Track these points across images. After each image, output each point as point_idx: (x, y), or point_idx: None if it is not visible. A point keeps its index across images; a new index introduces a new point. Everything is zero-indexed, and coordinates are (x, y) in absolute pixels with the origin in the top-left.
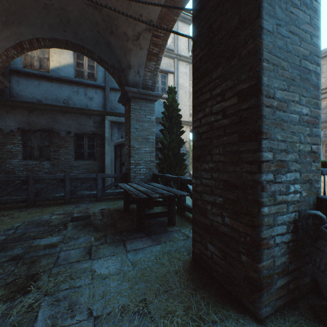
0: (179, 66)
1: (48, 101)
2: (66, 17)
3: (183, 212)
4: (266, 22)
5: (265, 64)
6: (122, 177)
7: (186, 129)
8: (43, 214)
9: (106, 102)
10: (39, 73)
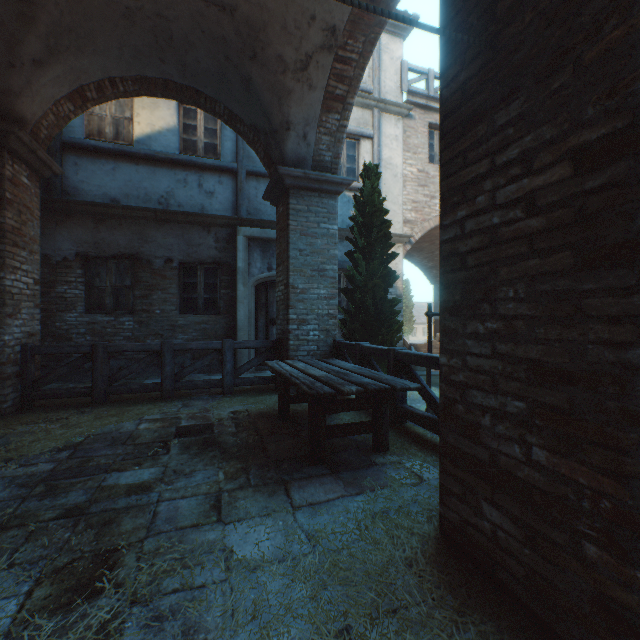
0: (383, 124)
1: (130, 202)
2: (165, 31)
3: (400, 423)
4: None
5: None
6: (272, 348)
7: (396, 251)
8: (122, 420)
9: (238, 201)
10: (115, 148)
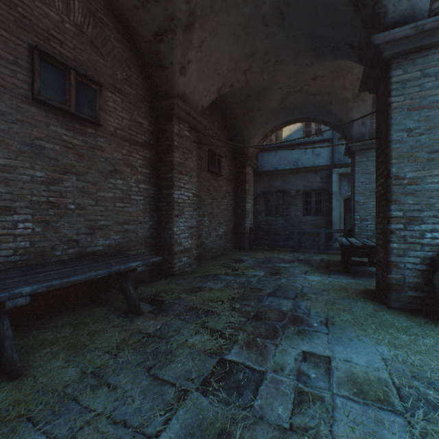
0: None
1: (281, 167)
2: (294, 107)
3: None
4: (395, 136)
5: (394, 161)
6: (346, 233)
7: None
8: (279, 255)
9: (333, 155)
10: (275, 146)
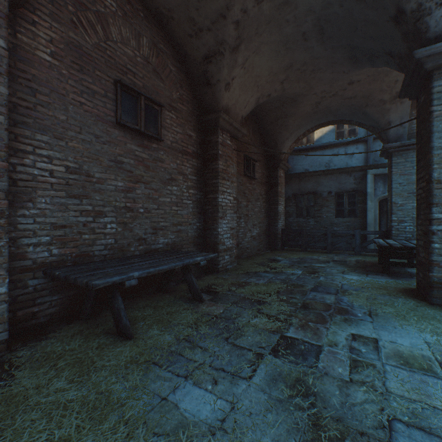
0: None
1: (312, 169)
2: (328, 110)
3: None
4: (436, 143)
5: (436, 166)
6: (382, 235)
7: None
8: (313, 255)
9: (367, 156)
10: (306, 148)
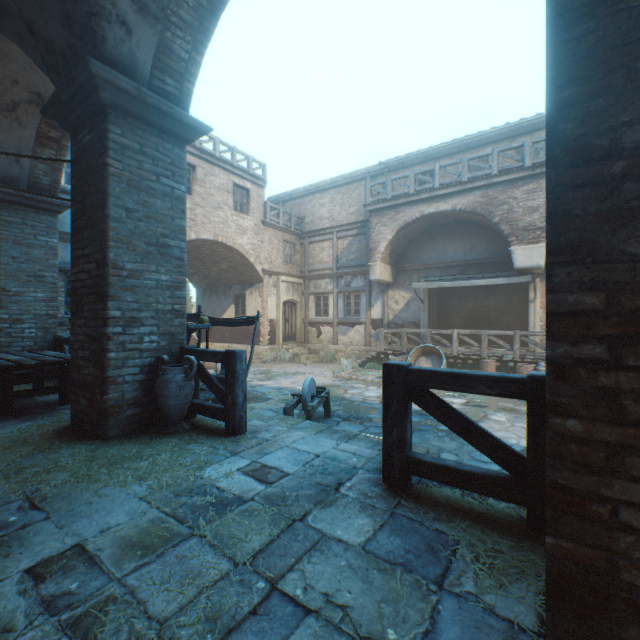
0: None
1: None
2: None
3: None
4: (114, 211)
5: (113, 244)
6: None
7: None
8: None
9: None
10: None
